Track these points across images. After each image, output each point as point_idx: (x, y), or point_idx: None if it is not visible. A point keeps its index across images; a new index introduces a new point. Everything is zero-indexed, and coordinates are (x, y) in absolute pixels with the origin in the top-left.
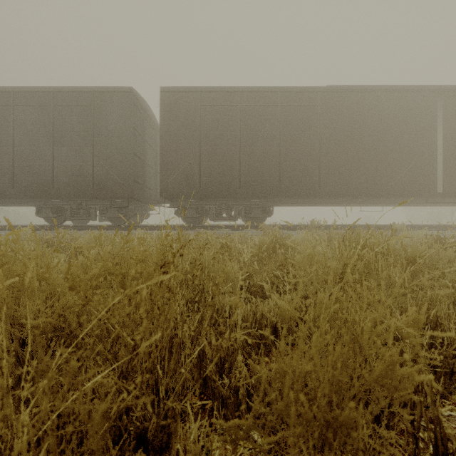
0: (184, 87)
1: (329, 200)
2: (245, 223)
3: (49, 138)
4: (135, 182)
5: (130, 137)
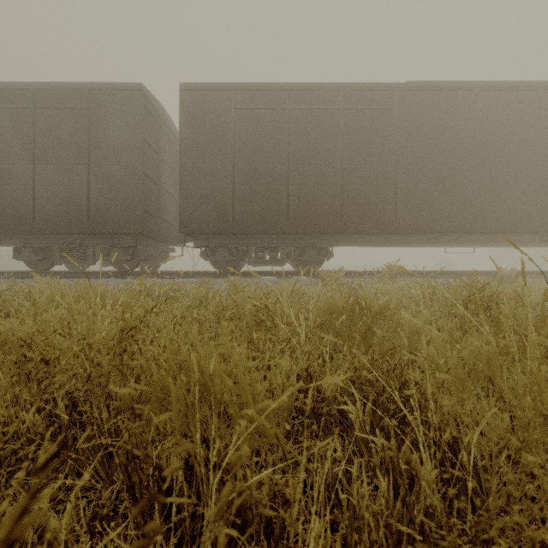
0: (212, 84)
1: (407, 238)
2: (295, 268)
3: (28, 153)
4: (146, 213)
5: (138, 151)
